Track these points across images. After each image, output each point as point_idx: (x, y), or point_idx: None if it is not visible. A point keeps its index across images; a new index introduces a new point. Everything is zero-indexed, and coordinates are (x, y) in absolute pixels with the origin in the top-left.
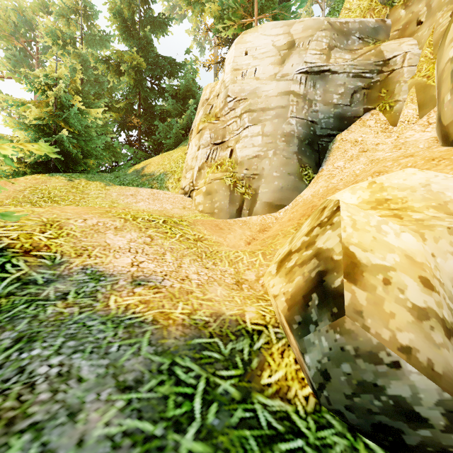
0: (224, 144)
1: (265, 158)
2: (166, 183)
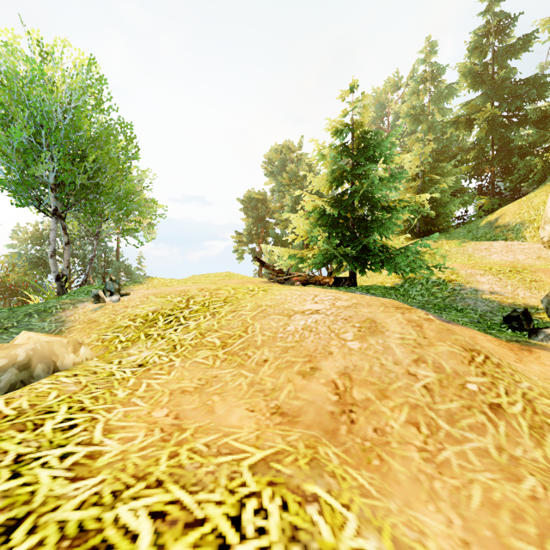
0: None
1: None
2: (523, 233)
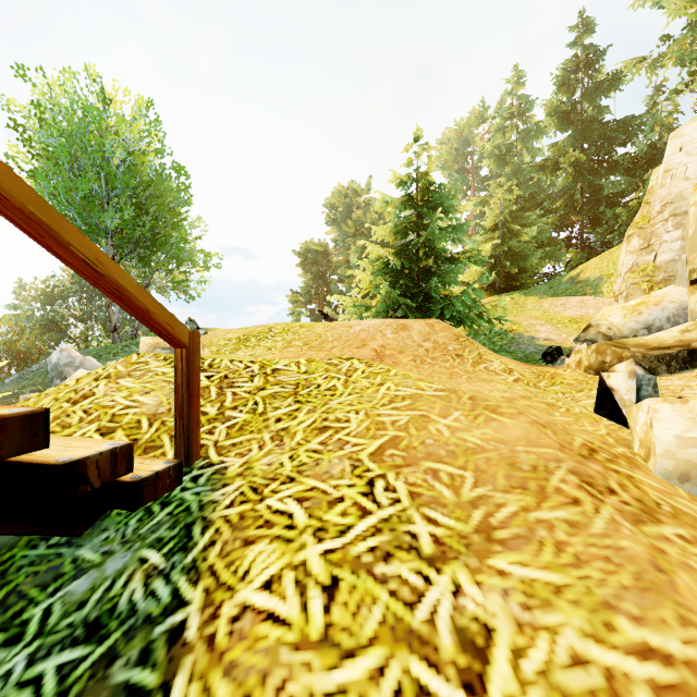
0: (650, 249)
1: (680, 262)
2: (601, 288)
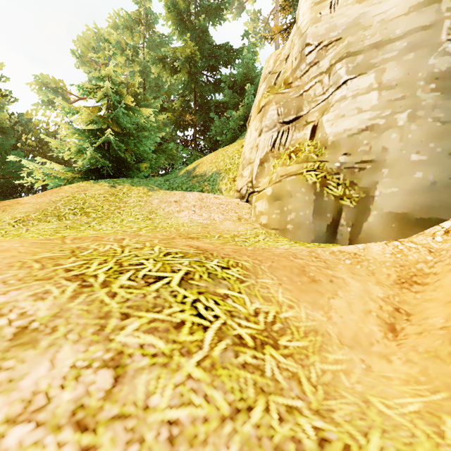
0: (300, 120)
1: (389, 129)
2: (219, 185)
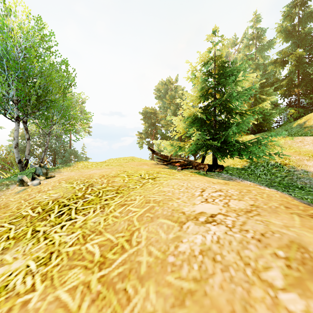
0: None
1: None
2: None
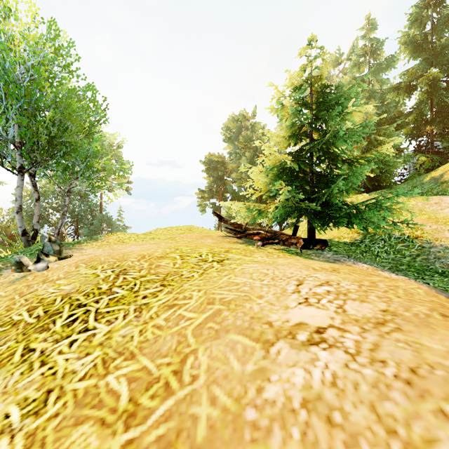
0: None
1: None
2: None
